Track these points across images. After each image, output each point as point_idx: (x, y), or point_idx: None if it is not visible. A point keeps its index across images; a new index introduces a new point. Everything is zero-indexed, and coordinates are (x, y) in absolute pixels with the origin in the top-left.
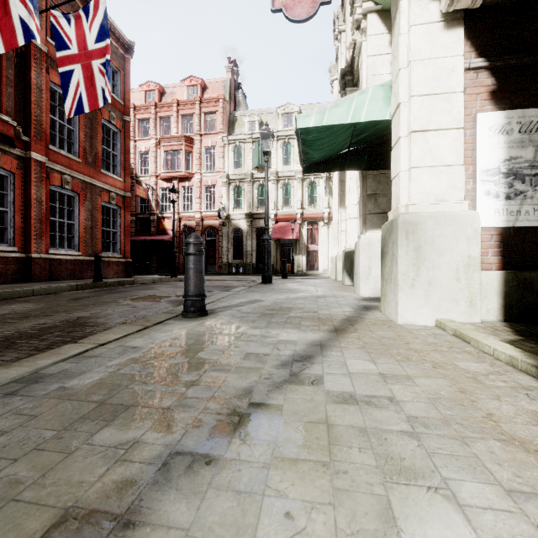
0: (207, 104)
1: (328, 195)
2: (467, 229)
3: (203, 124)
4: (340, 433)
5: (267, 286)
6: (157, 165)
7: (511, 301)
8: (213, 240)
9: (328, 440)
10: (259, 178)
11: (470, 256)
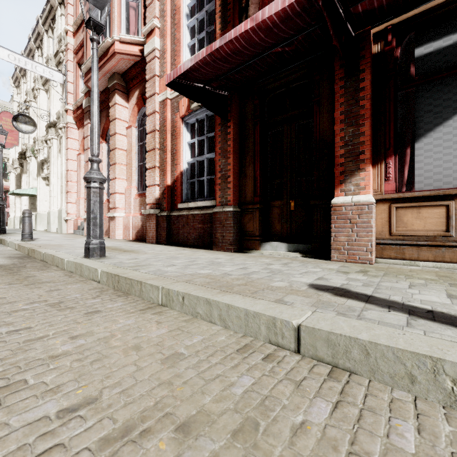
0: None
1: None
2: None
3: None
4: None
5: None
6: None
7: None
8: None
9: None
10: None
11: None
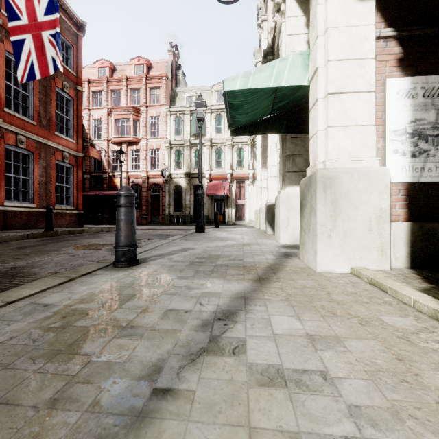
0: (152, 81)
1: (253, 159)
2: (379, 183)
3: (149, 97)
4: None
5: (200, 234)
6: (109, 131)
7: (417, 249)
8: (158, 195)
9: None
10: (196, 144)
11: (381, 209)
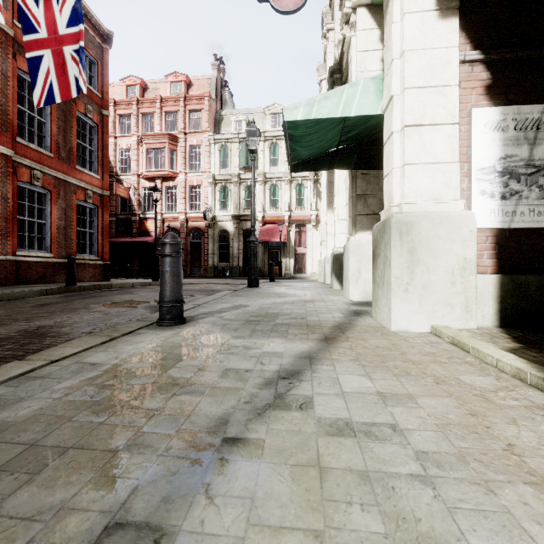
0: (192, 102)
1: (316, 197)
2: (463, 229)
3: (188, 122)
4: (335, 481)
5: (253, 290)
6: (139, 163)
7: (507, 306)
8: (199, 242)
9: (321, 494)
10: (246, 179)
11: (466, 259)
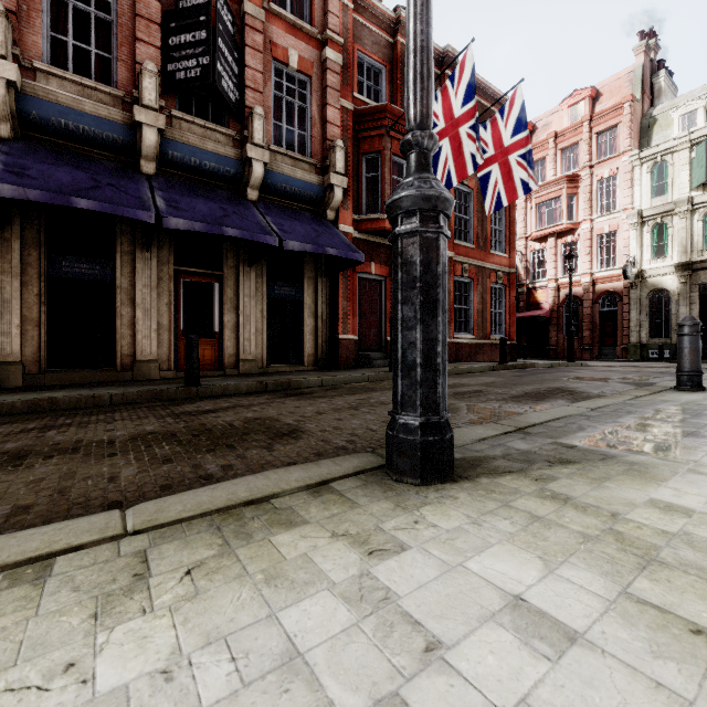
0: (601, 120)
1: None
2: None
3: (595, 150)
4: None
5: None
6: (526, 223)
7: None
8: (612, 311)
9: None
10: (705, 202)
11: None
